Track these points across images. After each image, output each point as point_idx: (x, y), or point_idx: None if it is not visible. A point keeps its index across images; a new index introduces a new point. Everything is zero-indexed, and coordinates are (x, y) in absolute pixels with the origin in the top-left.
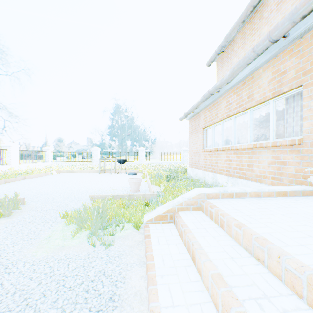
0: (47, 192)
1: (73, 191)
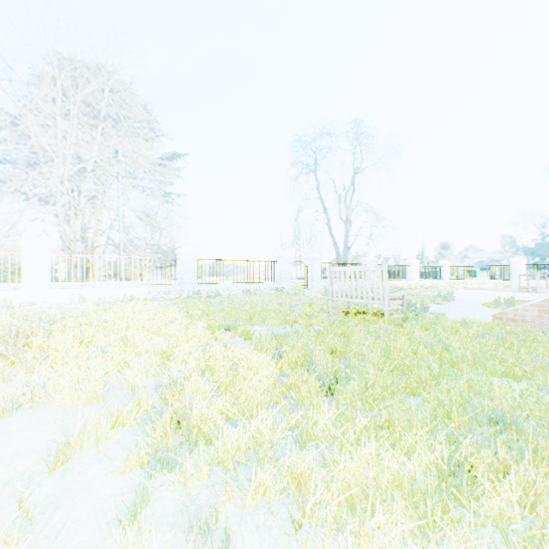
0: (464, 297)
1: (486, 298)
